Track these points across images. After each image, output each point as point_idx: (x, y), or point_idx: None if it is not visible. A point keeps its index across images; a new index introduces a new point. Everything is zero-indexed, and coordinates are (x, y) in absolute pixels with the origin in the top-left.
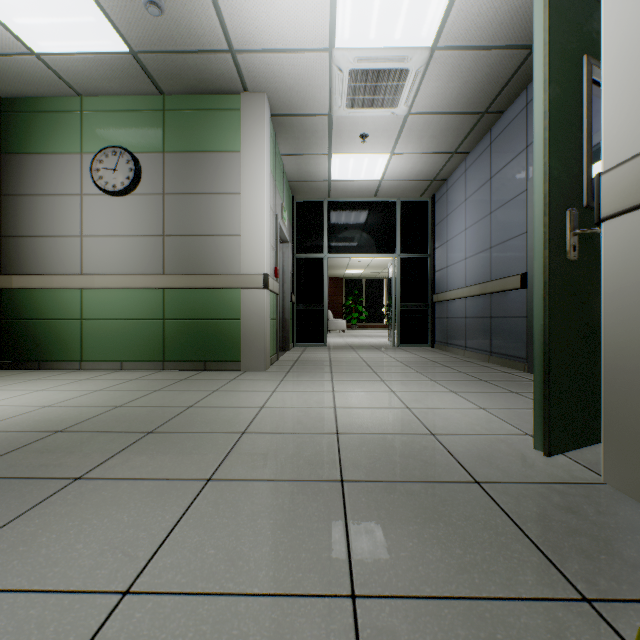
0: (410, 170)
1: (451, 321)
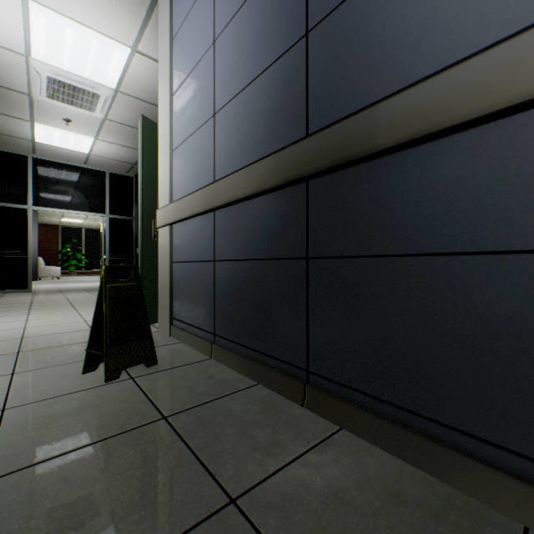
0: (115, 153)
1: None
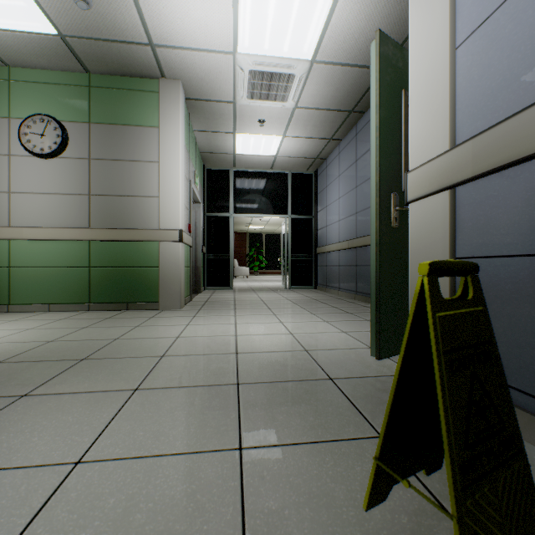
0: (298, 150)
1: (329, 268)
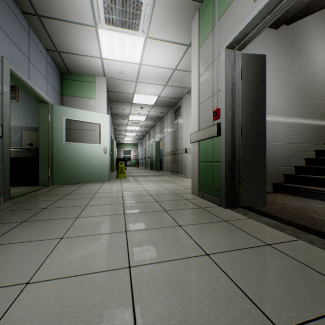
0: None
1: None
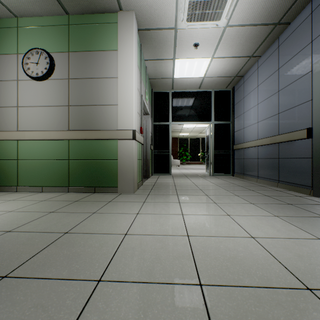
0: (222, 70)
1: (247, 160)
